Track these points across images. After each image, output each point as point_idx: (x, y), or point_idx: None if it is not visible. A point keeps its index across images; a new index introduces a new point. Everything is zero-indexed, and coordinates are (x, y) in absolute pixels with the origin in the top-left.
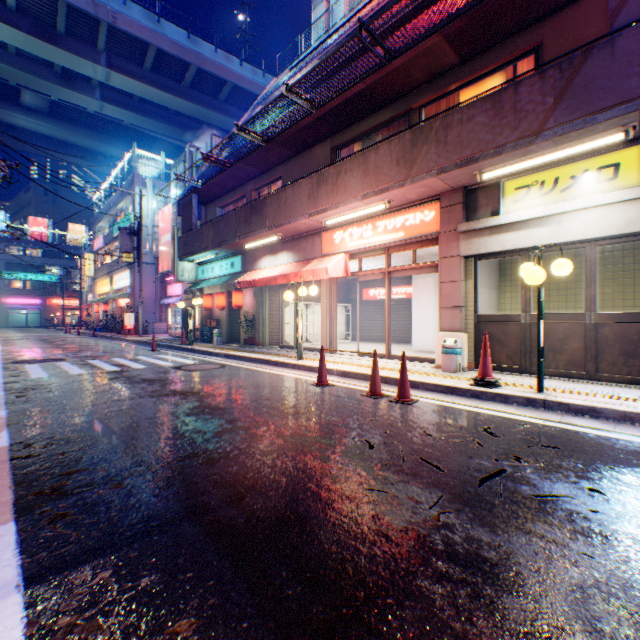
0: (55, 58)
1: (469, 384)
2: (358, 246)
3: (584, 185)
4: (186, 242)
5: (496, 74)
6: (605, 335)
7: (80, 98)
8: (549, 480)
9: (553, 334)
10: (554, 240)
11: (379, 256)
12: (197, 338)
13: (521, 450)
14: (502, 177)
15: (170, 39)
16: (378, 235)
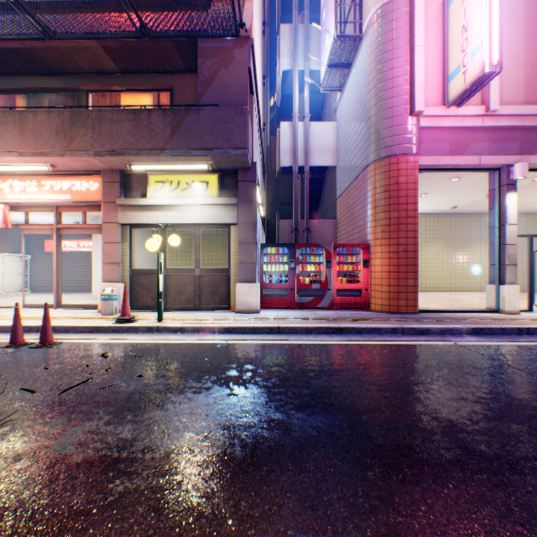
0: None
1: (114, 322)
2: (22, 200)
3: (194, 190)
4: None
5: (151, 94)
6: (205, 282)
7: None
8: (118, 377)
9: (180, 282)
10: (179, 221)
11: None
12: None
13: (117, 363)
14: (149, 171)
15: None
16: (45, 193)
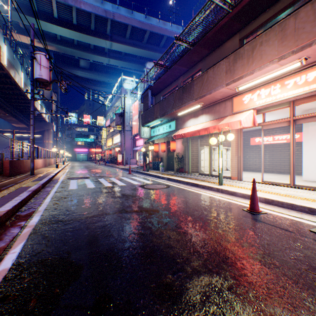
0: (90, 41)
1: None
2: (266, 102)
3: None
4: (145, 116)
5: None
6: None
7: (100, 58)
8: None
9: None
10: None
11: (274, 112)
12: (150, 167)
13: None
14: None
15: (137, 20)
16: (287, 91)
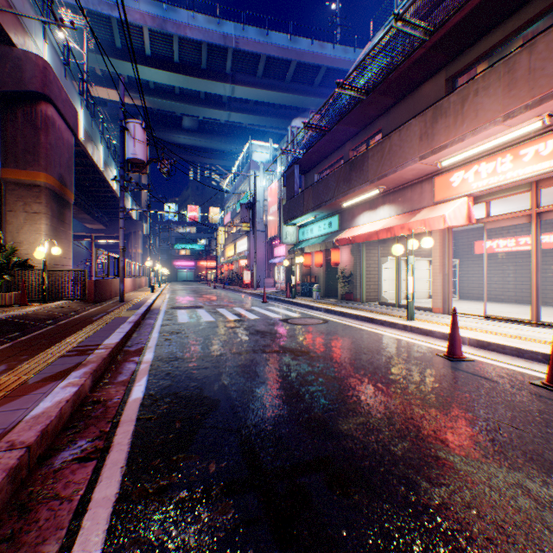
0: (200, 88)
1: None
2: (488, 185)
3: None
4: (289, 208)
5: None
6: None
7: (215, 113)
8: None
9: None
10: None
11: (510, 198)
12: (297, 292)
13: None
14: None
15: (275, 45)
16: (523, 166)
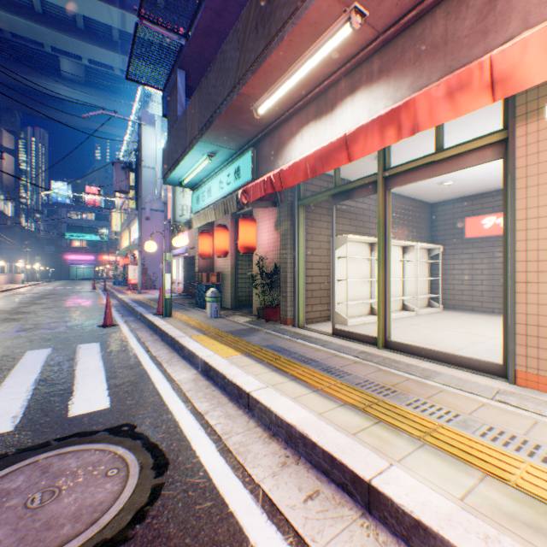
0: (72, 4)
1: None
2: None
3: None
4: (169, 150)
5: None
6: None
7: (103, 54)
8: None
9: None
10: None
11: None
12: None
13: None
14: None
15: None
16: None
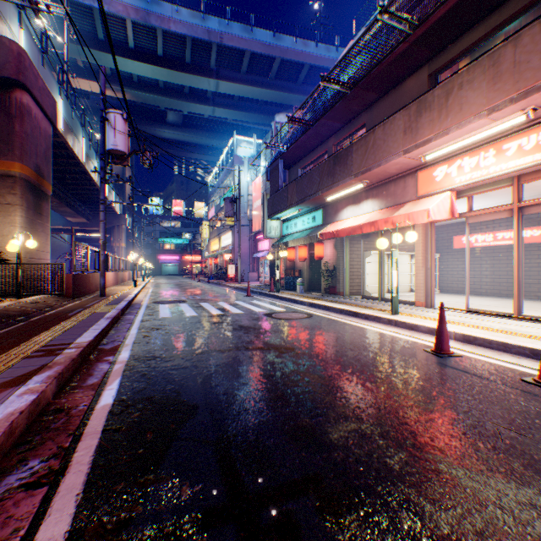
0: (184, 82)
1: None
2: (471, 179)
3: None
4: (273, 202)
5: None
6: None
7: (200, 108)
8: None
9: None
10: None
11: (490, 193)
12: (281, 286)
13: None
14: None
15: (259, 42)
16: (506, 160)
